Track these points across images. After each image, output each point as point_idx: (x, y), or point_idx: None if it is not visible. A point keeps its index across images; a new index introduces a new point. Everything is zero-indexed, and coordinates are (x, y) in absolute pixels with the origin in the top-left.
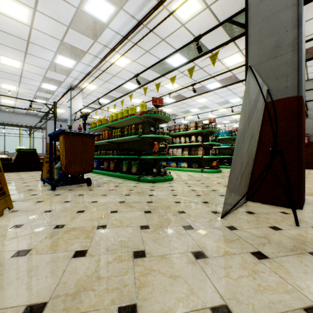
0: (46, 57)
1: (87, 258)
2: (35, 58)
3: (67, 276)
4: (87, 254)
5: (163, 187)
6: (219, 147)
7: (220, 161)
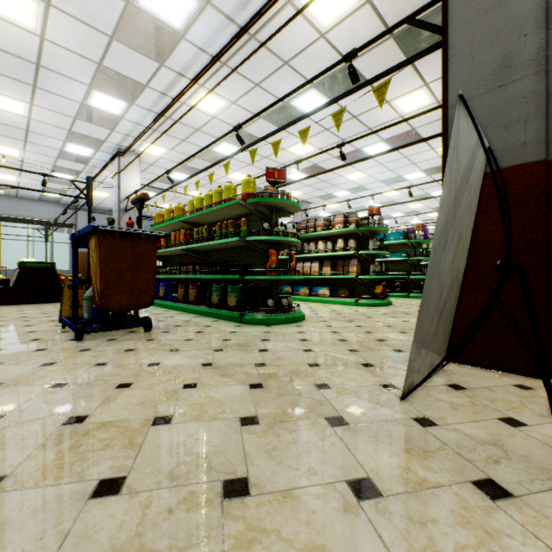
0: (71, 95)
1: (122, 499)
2: (52, 97)
3: (70, 550)
4: (124, 487)
5: (286, 333)
6: (386, 259)
7: (388, 284)
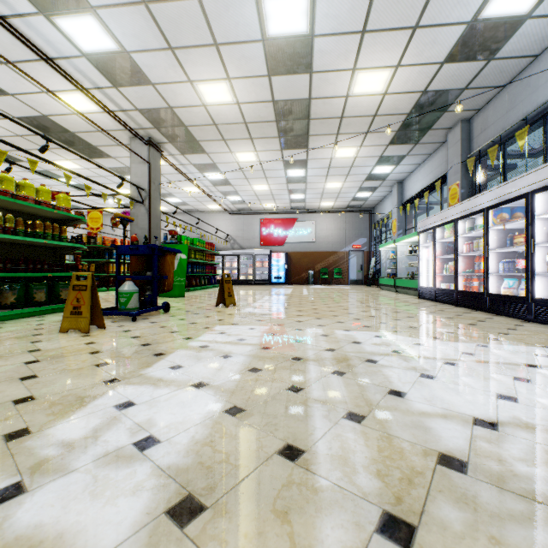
0: None
1: None
2: None
3: None
4: None
5: None
6: None
7: None
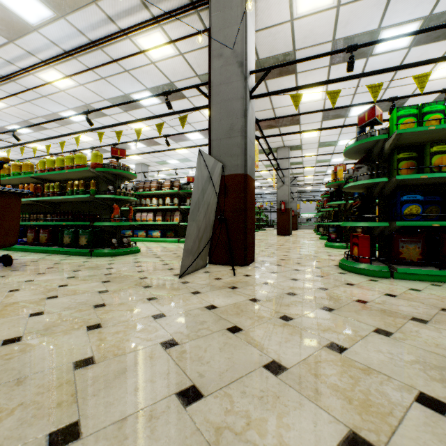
0: None
1: (47, 315)
2: None
3: (32, 325)
4: (45, 313)
5: (126, 260)
6: None
7: None
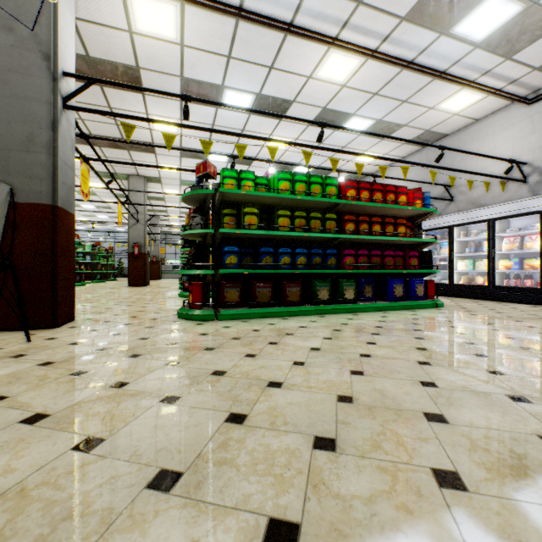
0: None
1: None
2: None
3: None
4: None
5: None
6: None
7: None
